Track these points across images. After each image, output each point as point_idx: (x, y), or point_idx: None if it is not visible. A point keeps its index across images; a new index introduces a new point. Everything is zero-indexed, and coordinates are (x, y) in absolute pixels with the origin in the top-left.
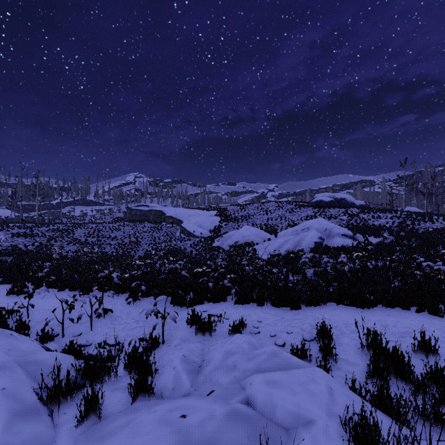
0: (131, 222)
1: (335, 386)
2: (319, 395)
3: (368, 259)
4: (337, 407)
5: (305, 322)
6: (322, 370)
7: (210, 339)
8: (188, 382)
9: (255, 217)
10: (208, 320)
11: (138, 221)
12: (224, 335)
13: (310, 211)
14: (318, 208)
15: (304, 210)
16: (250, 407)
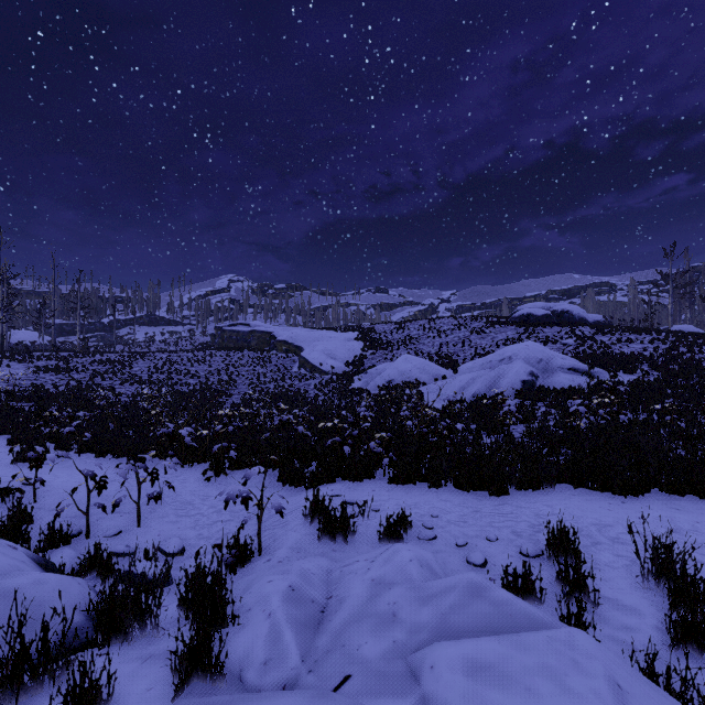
0: (221, 350)
1: (627, 681)
2: None
3: (620, 409)
4: None
5: (520, 519)
6: (589, 637)
7: (344, 549)
8: (297, 649)
9: (420, 342)
10: (341, 514)
11: (233, 349)
12: (371, 542)
13: (511, 331)
14: (524, 326)
15: (502, 330)
16: None
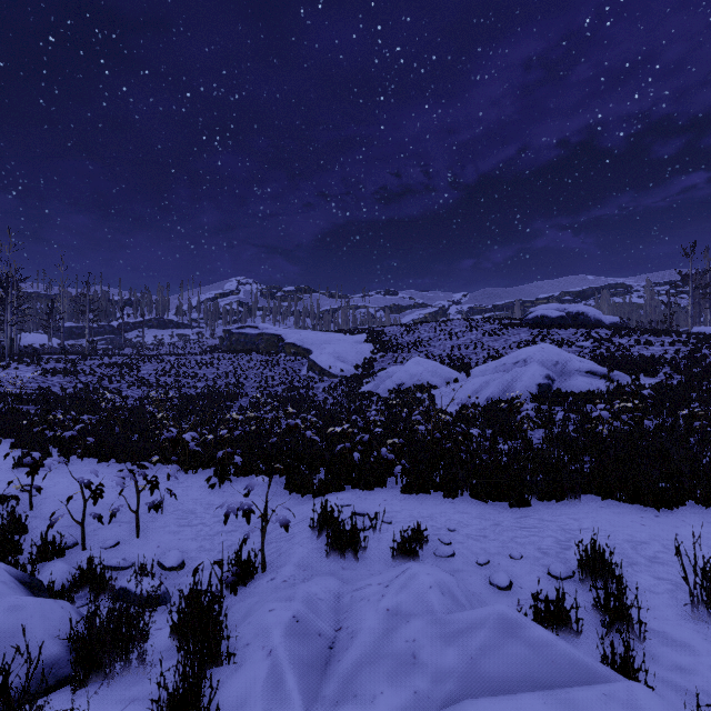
0: (230, 352)
1: None
2: None
3: (643, 414)
4: None
5: (545, 534)
6: (653, 695)
7: (355, 567)
8: (300, 699)
9: (431, 345)
10: (351, 528)
11: (242, 351)
12: (384, 558)
13: (525, 333)
14: (538, 328)
15: (515, 332)
16: None
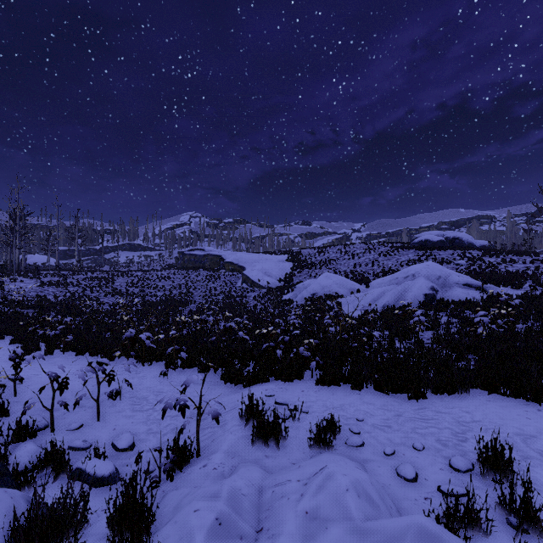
0: (183, 269)
1: None
2: None
3: (514, 319)
4: None
5: (442, 426)
6: None
7: (276, 455)
8: None
9: (338, 263)
10: (273, 420)
11: (192, 268)
12: (302, 447)
13: (412, 253)
14: (422, 250)
15: (404, 253)
16: None
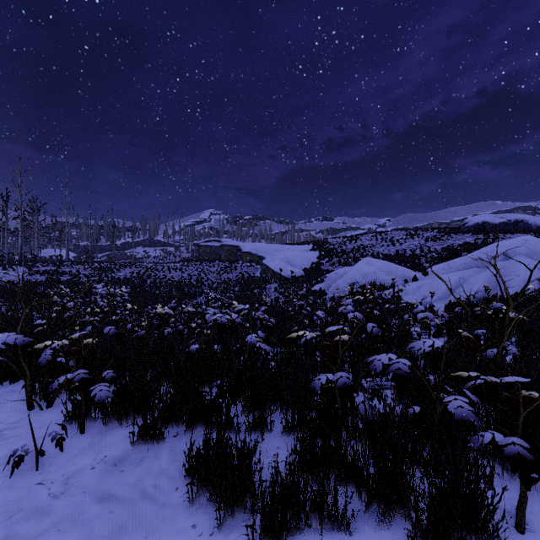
0: (197, 261)
1: None
2: None
3: None
4: None
5: None
6: None
7: None
8: None
9: (375, 250)
10: None
11: (207, 260)
12: None
13: (470, 237)
14: (481, 234)
15: (458, 237)
16: None
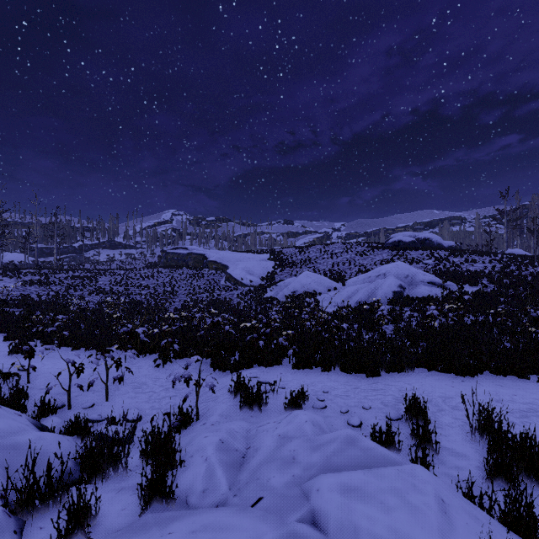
0: (166, 268)
1: (448, 497)
2: (426, 512)
3: (465, 313)
4: (457, 535)
5: (387, 393)
6: (426, 470)
7: (259, 416)
8: (225, 481)
9: (317, 262)
10: (257, 390)
11: (175, 267)
12: (279, 410)
13: (386, 253)
14: (395, 250)
15: (379, 252)
16: (318, 530)
